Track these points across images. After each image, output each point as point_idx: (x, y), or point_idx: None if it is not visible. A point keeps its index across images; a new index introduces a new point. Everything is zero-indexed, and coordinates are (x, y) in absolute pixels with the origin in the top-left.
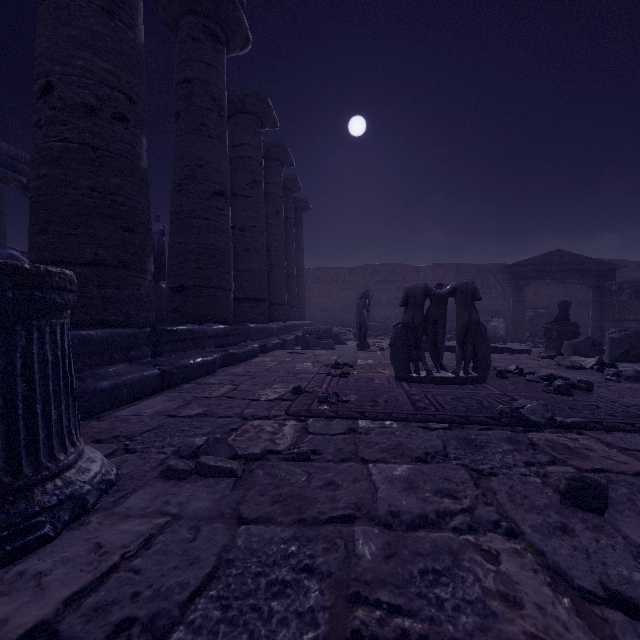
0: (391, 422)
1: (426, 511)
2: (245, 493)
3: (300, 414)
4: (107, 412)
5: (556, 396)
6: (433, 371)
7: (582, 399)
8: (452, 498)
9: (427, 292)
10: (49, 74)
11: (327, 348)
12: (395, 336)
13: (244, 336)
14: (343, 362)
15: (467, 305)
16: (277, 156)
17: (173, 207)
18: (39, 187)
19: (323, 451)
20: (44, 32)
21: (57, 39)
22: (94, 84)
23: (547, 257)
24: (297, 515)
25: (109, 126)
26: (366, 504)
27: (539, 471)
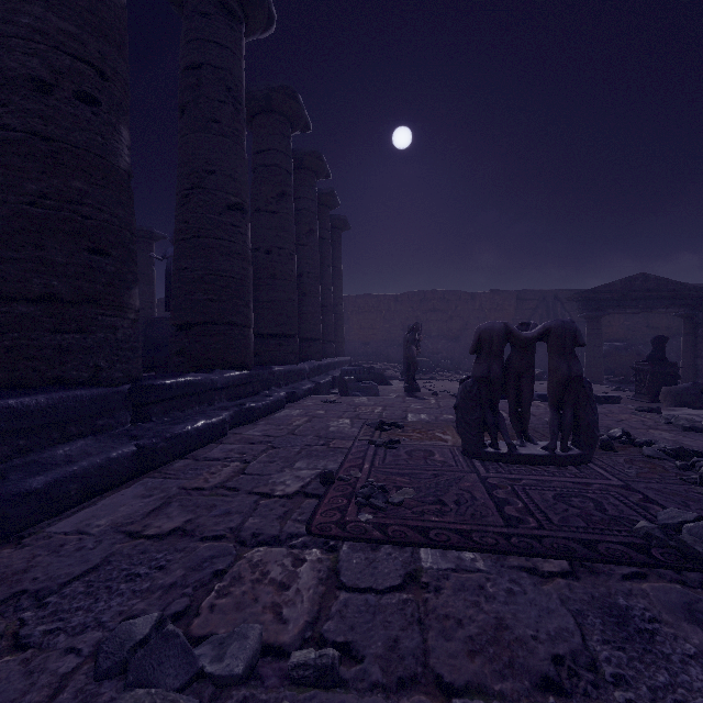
0: (473, 554)
1: None
2: None
3: (329, 533)
4: (40, 524)
5: None
6: (516, 443)
7: None
8: None
9: (508, 335)
10: None
11: (369, 393)
12: (463, 395)
13: (267, 382)
14: (390, 418)
15: (565, 353)
16: (310, 165)
17: (177, 224)
18: None
19: (364, 648)
20: None
21: None
22: (47, 50)
23: (629, 282)
24: None
25: (69, 109)
26: None
27: None
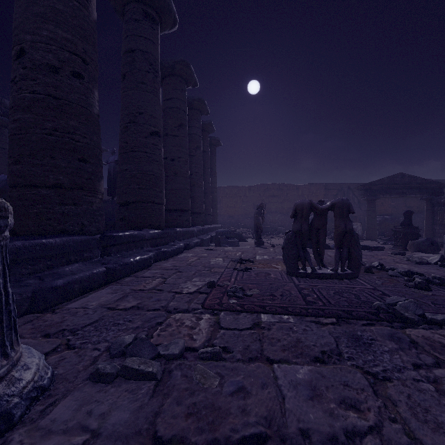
0: (288, 316)
1: (334, 429)
2: (163, 401)
3: (213, 308)
4: (61, 304)
5: (418, 291)
6: (316, 268)
7: (440, 294)
8: (356, 411)
9: (312, 207)
10: (22, 42)
11: (233, 245)
12: (287, 241)
13: (173, 237)
14: (245, 257)
15: (343, 217)
16: (197, 107)
17: (121, 143)
18: (14, 128)
19: (233, 348)
20: (18, 10)
21: (28, 15)
22: (56, 49)
23: (392, 178)
24: (210, 433)
25: (68, 81)
26: (275, 418)
27: (429, 375)
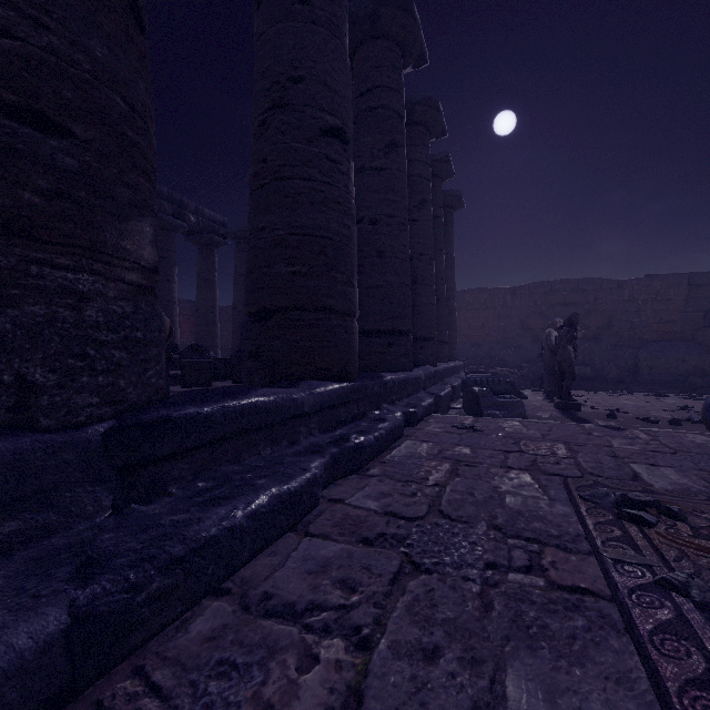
0: None
1: None
2: None
3: None
4: None
5: None
6: None
7: None
8: None
9: None
10: None
11: (512, 412)
12: None
13: (377, 398)
14: (605, 475)
15: None
16: (423, 119)
17: (252, 167)
18: None
19: None
20: None
21: None
22: None
23: None
24: None
25: None
26: None
27: None
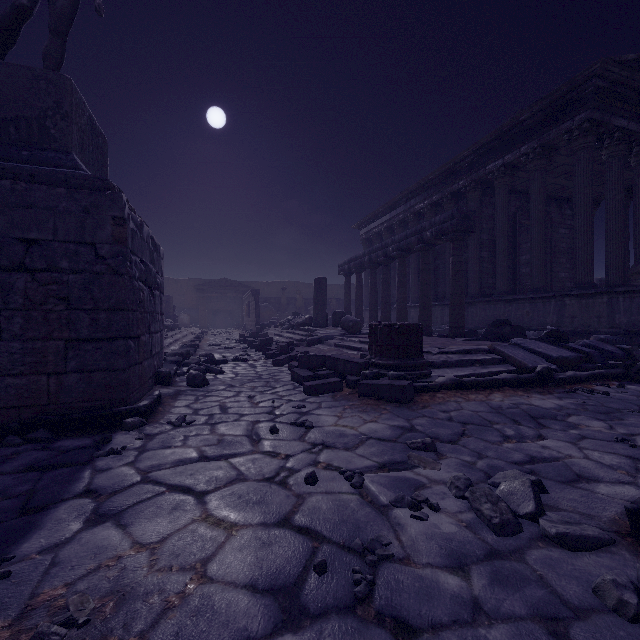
0: None
1: None
2: None
3: None
4: None
5: None
6: None
7: None
8: None
9: None
10: None
11: None
12: None
13: None
14: None
15: None
16: None
17: None
18: None
19: None
20: None
21: None
22: None
23: (219, 282)
24: None
25: None
26: None
27: None
